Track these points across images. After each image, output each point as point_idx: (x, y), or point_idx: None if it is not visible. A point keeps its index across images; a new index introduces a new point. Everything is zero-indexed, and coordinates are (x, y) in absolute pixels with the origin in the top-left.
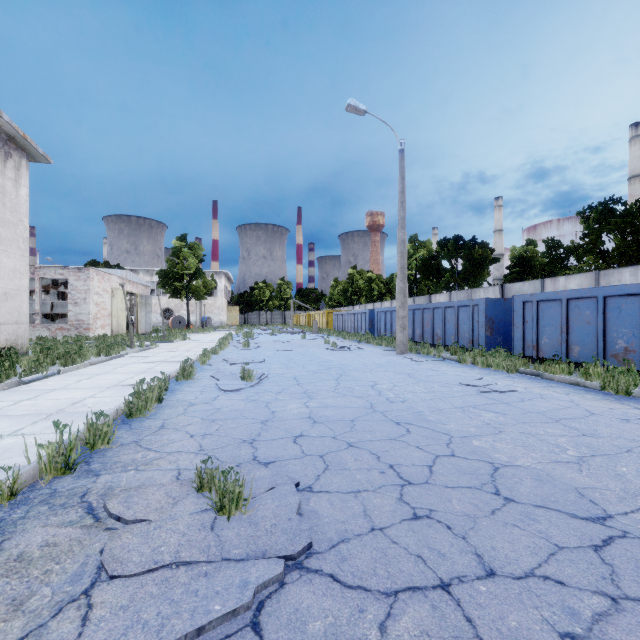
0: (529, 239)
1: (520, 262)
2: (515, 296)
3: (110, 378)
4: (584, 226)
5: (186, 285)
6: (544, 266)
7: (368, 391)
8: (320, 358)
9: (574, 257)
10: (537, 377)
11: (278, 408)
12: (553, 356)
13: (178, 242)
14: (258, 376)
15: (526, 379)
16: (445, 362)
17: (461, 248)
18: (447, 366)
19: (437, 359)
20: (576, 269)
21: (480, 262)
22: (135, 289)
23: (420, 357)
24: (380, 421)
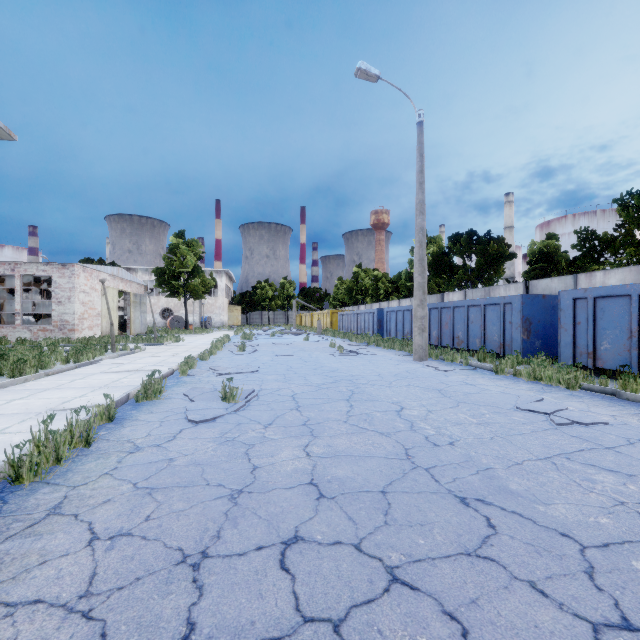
0: (550, 233)
1: (543, 257)
2: (562, 292)
3: (54, 396)
4: (623, 214)
5: (184, 284)
6: (570, 261)
7: (395, 422)
8: (325, 366)
9: (609, 250)
10: (611, 396)
11: (263, 459)
12: (622, 367)
13: (175, 239)
14: (245, 394)
15: (600, 400)
16: (477, 372)
17: (475, 243)
18: (483, 378)
19: (466, 368)
20: (611, 263)
21: (496, 258)
22: (128, 287)
23: (444, 365)
24: (431, 494)
